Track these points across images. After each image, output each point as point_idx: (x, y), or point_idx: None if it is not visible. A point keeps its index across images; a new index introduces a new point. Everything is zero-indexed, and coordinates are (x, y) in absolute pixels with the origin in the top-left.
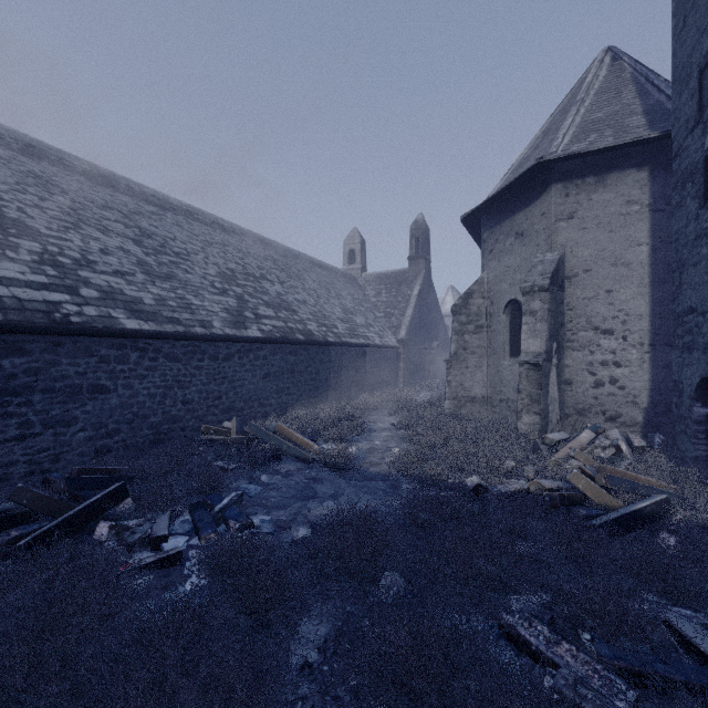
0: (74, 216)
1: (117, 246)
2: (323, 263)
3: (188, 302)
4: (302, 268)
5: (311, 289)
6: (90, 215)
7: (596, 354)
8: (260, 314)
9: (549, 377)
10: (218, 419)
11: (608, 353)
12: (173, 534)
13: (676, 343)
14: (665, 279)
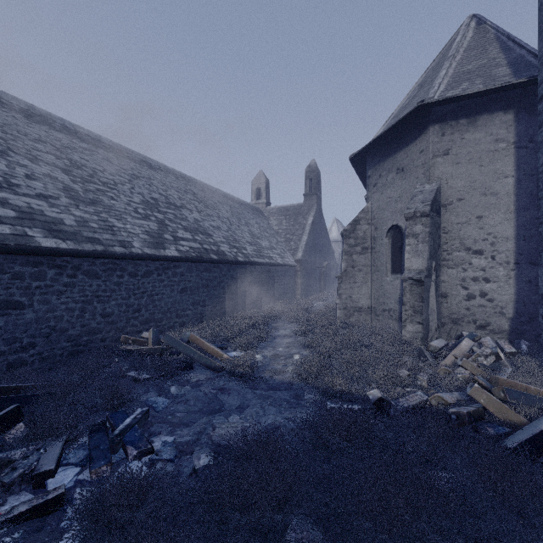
0: (3, 144)
1: (45, 173)
2: (235, 198)
3: (110, 224)
4: (217, 201)
5: (224, 217)
6: (20, 145)
7: (468, 271)
8: (178, 237)
9: (429, 291)
10: (137, 330)
11: (479, 270)
12: (63, 465)
13: (542, 261)
14: (528, 206)
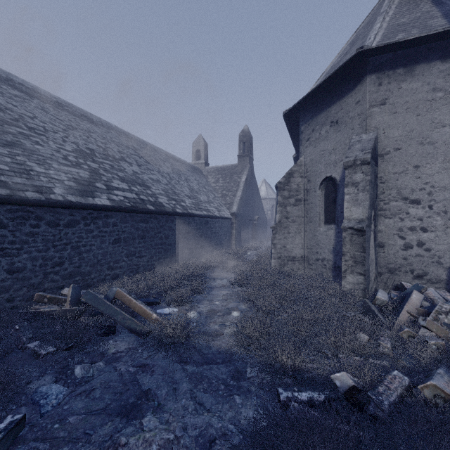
0: None
1: None
2: (176, 157)
3: (27, 168)
4: (159, 158)
5: (165, 172)
6: None
7: (406, 221)
8: (113, 186)
9: (369, 241)
10: (59, 285)
11: (416, 220)
12: None
13: None
14: None
